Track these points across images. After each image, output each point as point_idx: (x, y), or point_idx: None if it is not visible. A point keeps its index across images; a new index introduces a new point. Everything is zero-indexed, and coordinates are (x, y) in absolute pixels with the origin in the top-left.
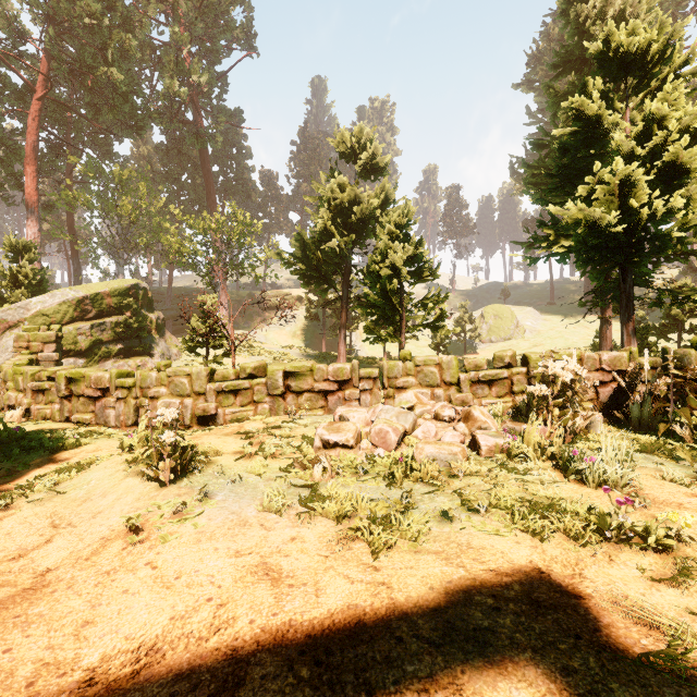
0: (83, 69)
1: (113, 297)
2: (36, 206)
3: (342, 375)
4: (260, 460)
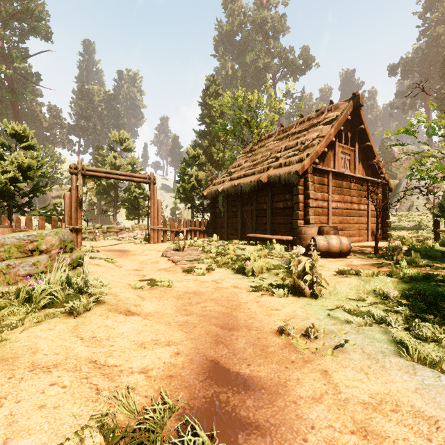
0: None
1: None
2: None
3: (121, 228)
4: (109, 240)
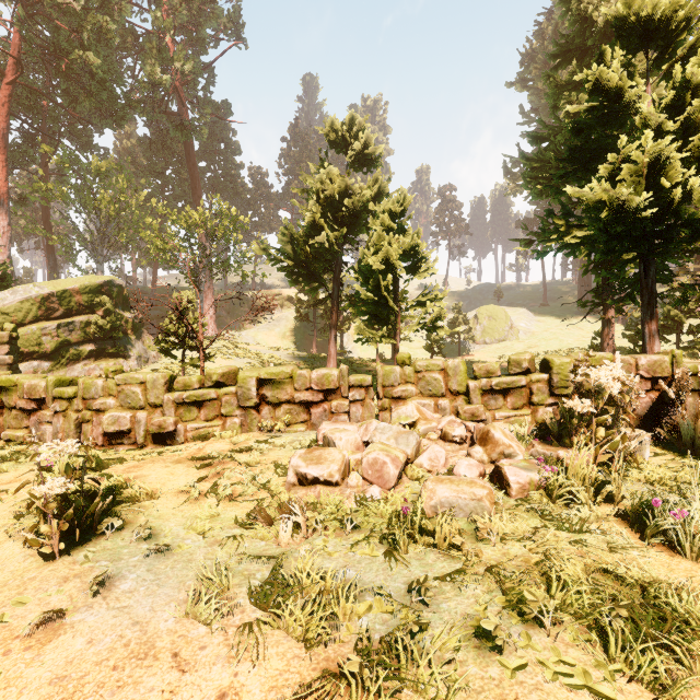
0: (58, 53)
1: (83, 295)
2: (5, 198)
3: (328, 382)
4: (211, 504)
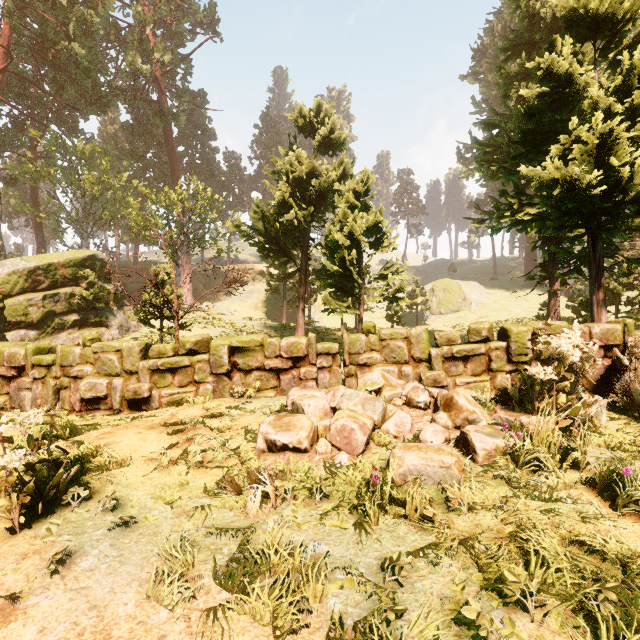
0: (45, 44)
1: (68, 268)
2: None
3: (297, 350)
4: (181, 471)
